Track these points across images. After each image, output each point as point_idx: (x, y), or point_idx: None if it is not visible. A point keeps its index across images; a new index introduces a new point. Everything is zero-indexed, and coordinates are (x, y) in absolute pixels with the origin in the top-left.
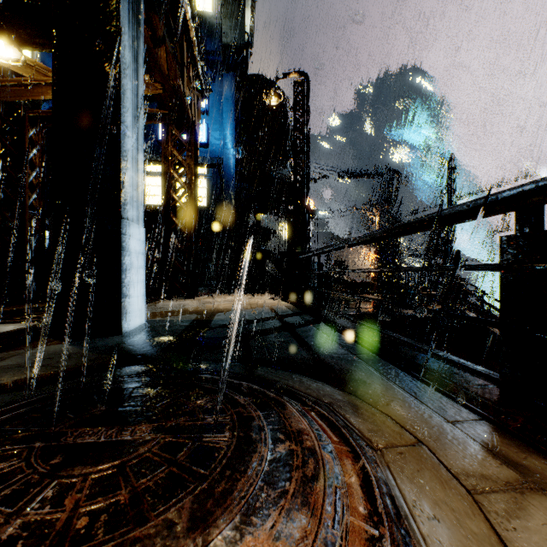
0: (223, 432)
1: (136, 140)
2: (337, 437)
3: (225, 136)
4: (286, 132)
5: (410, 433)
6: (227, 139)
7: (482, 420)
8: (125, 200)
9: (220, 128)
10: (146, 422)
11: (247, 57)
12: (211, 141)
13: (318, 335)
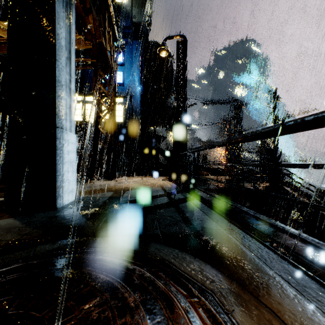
0: None
1: (69, 74)
2: None
3: (134, 79)
4: (172, 76)
5: None
6: (135, 81)
7: None
8: (59, 115)
9: (131, 74)
10: None
11: (148, 31)
12: (126, 82)
13: (195, 210)
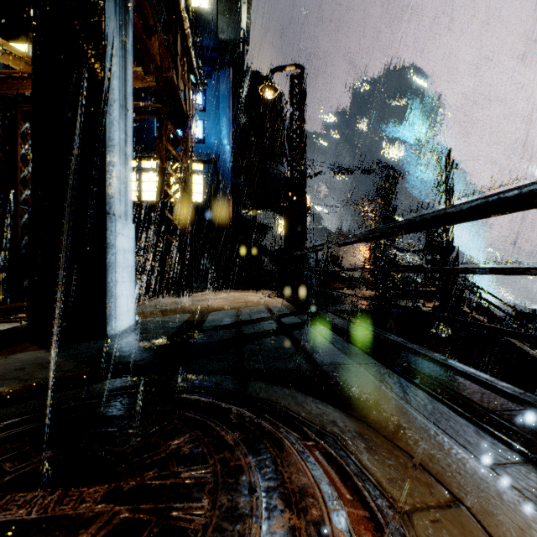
0: (200, 499)
1: (124, 131)
2: (349, 492)
3: (221, 132)
4: (282, 128)
5: (441, 484)
6: (224, 135)
7: (527, 463)
8: (111, 194)
9: (216, 124)
10: (100, 481)
11: (243, 54)
12: (207, 137)
13: (317, 339)
